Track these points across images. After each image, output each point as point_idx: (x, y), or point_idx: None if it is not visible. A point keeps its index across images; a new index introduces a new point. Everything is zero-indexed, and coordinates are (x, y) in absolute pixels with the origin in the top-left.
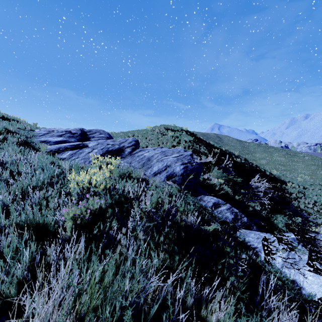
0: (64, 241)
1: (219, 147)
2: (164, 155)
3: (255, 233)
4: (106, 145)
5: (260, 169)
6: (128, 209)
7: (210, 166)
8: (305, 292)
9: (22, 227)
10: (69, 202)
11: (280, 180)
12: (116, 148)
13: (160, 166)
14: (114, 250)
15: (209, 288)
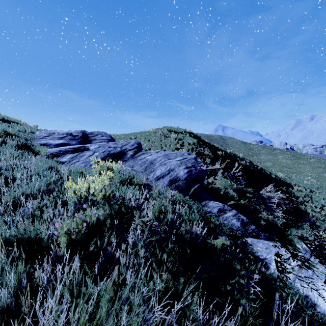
0: (58, 258)
1: (223, 149)
2: (167, 158)
3: (264, 243)
4: (107, 148)
5: (266, 172)
6: (128, 219)
7: (214, 169)
8: (320, 310)
9: (12, 242)
10: (65, 213)
11: (287, 183)
12: (118, 151)
13: (163, 170)
14: (113, 268)
15: (218, 314)
